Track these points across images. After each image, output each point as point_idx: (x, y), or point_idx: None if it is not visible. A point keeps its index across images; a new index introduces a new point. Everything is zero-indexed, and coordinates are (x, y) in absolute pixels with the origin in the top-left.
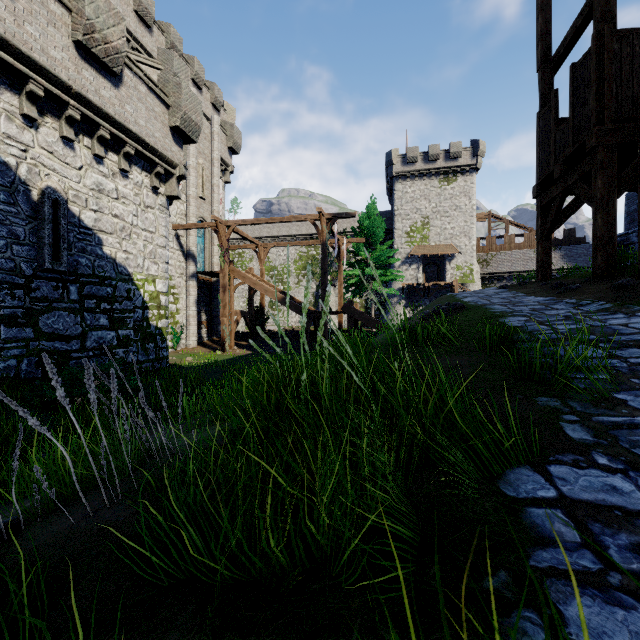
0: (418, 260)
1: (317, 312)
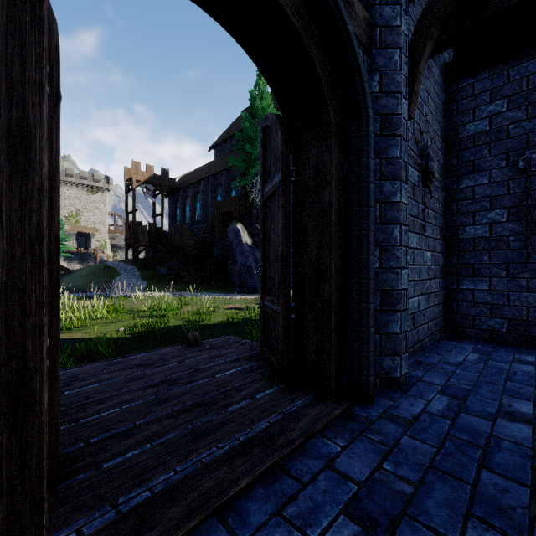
0: (73, 234)
1: None
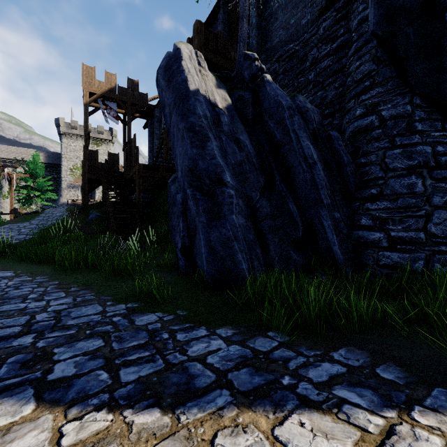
0: (78, 186)
1: None
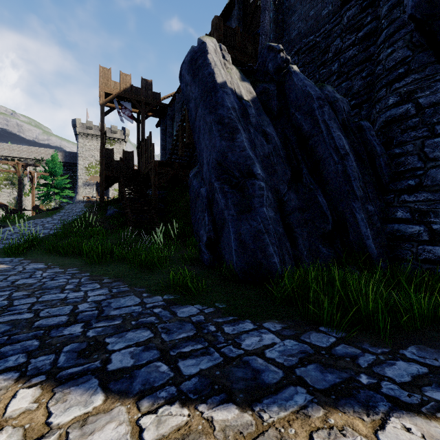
0: (93, 184)
1: (16, 209)
